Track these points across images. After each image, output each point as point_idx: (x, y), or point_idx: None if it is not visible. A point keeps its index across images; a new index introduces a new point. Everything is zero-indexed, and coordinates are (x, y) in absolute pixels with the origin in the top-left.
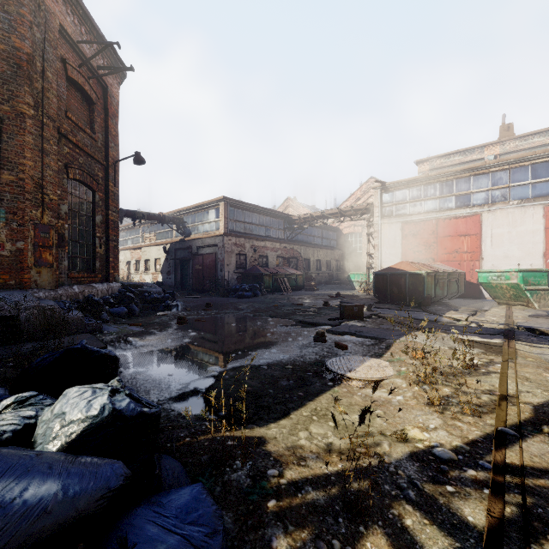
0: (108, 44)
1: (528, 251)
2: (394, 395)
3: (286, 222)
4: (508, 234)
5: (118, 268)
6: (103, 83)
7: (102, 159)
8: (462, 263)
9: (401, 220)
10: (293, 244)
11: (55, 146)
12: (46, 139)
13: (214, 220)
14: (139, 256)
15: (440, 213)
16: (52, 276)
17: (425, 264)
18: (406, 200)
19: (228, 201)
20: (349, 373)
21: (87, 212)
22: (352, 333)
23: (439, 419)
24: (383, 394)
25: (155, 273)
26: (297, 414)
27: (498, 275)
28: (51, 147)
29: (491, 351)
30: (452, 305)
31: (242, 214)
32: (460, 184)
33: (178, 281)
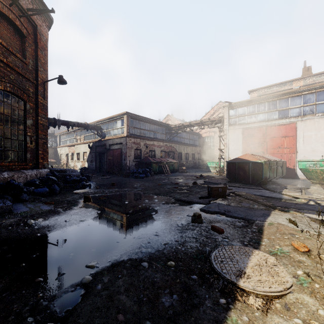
0: None
1: None
2: None
3: (167, 129)
4: (315, 136)
5: (47, 158)
6: (33, 23)
7: (33, 79)
8: (283, 155)
9: (242, 127)
10: (171, 143)
11: None
12: None
13: (120, 127)
14: (73, 151)
15: (268, 122)
16: None
17: (261, 156)
18: (245, 114)
19: (129, 114)
20: (241, 281)
21: (19, 117)
22: (223, 212)
23: None
24: None
25: (83, 161)
26: None
27: (314, 163)
28: None
29: None
30: (280, 184)
31: (138, 123)
32: (281, 103)
33: (98, 167)
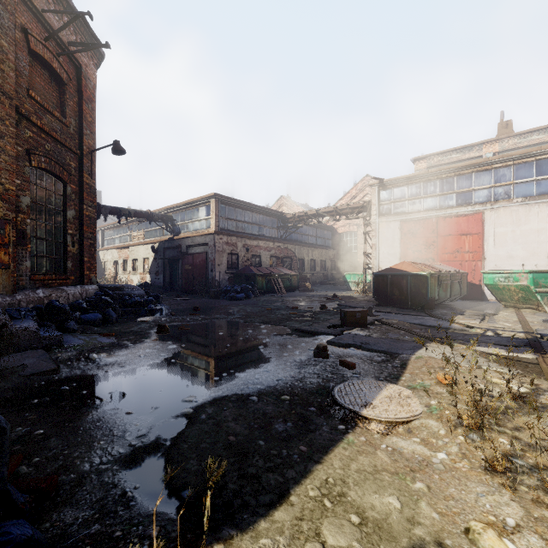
0: (78, 14)
1: (533, 251)
2: (432, 450)
3: (280, 221)
4: (511, 233)
5: (95, 268)
6: (76, 62)
7: (75, 148)
8: (464, 264)
9: (400, 218)
10: (287, 244)
11: (12, 127)
12: (0, 118)
13: (204, 217)
14: (126, 256)
15: (440, 211)
16: (8, 279)
17: (427, 264)
18: (404, 197)
19: (219, 197)
20: (365, 410)
21: (57, 206)
22: (358, 345)
23: (515, 503)
24: (417, 447)
25: (143, 273)
26: (300, 494)
27: (506, 277)
28: (6, 129)
29: (530, 371)
30: (456, 308)
31: (234, 212)
32: (461, 181)
33: (167, 282)
